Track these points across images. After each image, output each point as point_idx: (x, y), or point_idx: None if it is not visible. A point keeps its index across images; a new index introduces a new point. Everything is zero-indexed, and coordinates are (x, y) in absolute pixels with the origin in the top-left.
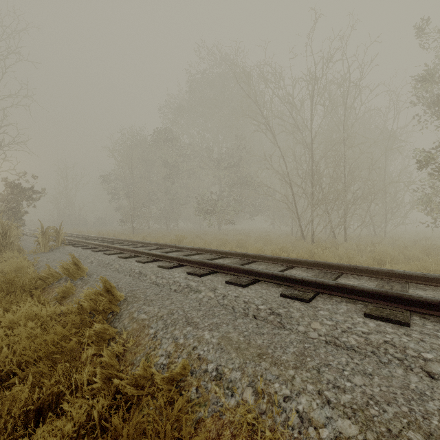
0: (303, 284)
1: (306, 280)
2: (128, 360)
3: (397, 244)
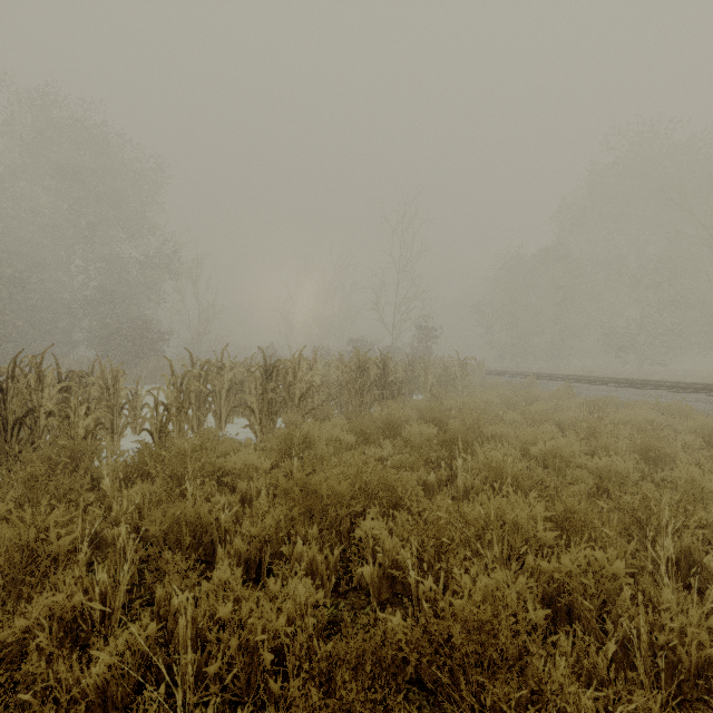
0: (684, 389)
1: (685, 386)
2: None
3: None
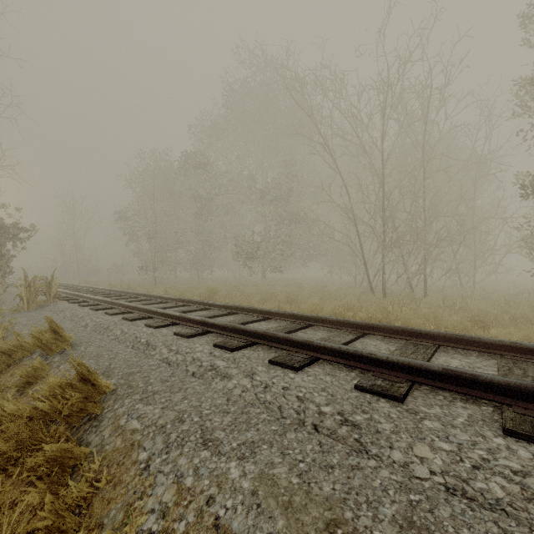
0: (389, 368)
1: (393, 361)
2: (94, 516)
3: (491, 298)
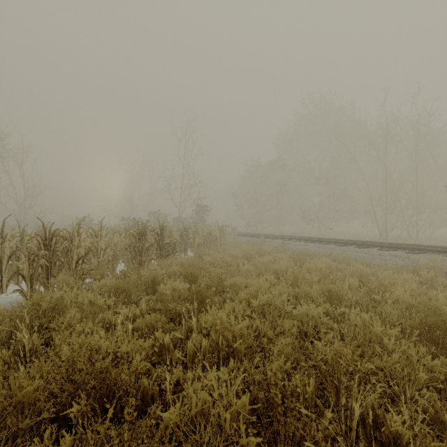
0: (343, 244)
1: (344, 242)
2: None
3: None
